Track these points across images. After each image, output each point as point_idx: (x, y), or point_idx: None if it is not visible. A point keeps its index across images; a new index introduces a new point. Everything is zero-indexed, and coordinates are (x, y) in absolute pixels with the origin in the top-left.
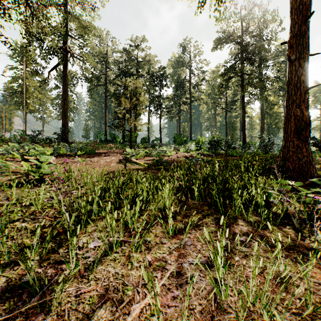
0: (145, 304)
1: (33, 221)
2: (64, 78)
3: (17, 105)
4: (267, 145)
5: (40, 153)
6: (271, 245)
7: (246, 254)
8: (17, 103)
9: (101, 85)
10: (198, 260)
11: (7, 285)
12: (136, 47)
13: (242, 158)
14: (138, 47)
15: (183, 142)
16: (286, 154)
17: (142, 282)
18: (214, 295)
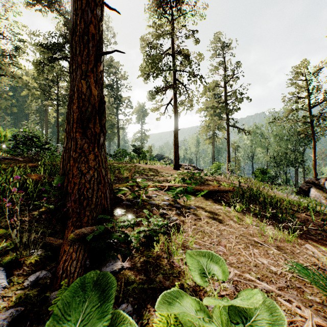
0: None
1: None
2: None
3: None
4: None
5: None
6: None
7: None
8: None
9: None
10: None
11: None
12: None
13: None
14: None
15: None
16: (67, 163)
17: None
18: None
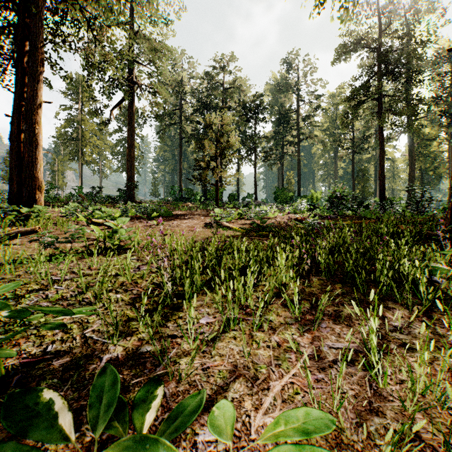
0: (285, 382)
1: (127, 293)
2: (130, 118)
3: (72, 155)
4: (420, 201)
5: (108, 215)
6: (439, 334)
7: (404, 342)
8: (72, 153)
9: (175, 123)
10: (340, 344)
11: (126, 354)
12: (222, 69)
13: (383, 221)
14: (225, 69)
15: (288, 200)
16: None
17: (275, 362)
18: (369, 382)
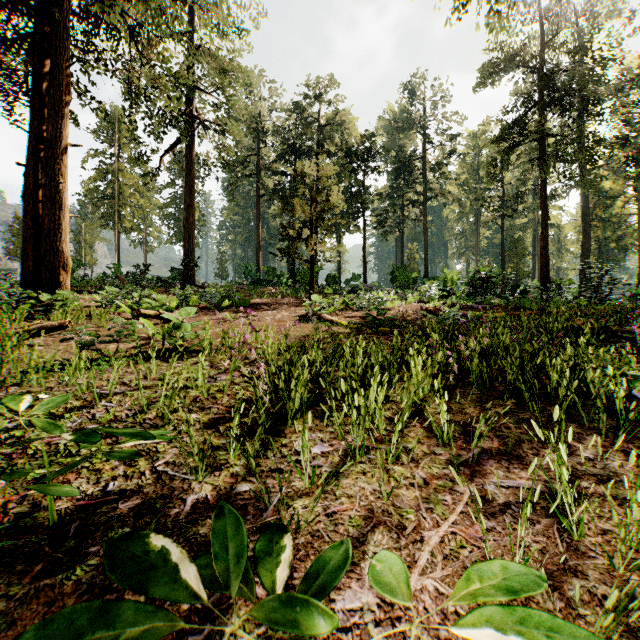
0: (445, 532)
1: (204, 412)
2: (189, 168)
3: (105, 220)
4: (599, 285)
5: (161, 305)
6: None
7: (599, 479)
8: (105, 217)
9: (250, 175)
10: (511, 481)
11: (218, 494)
12: (317, 99)
13: (552, 312)
14: (321, 97)
15: (411, 283)
16: None
17: (425, 505)
18: (558, 532)
